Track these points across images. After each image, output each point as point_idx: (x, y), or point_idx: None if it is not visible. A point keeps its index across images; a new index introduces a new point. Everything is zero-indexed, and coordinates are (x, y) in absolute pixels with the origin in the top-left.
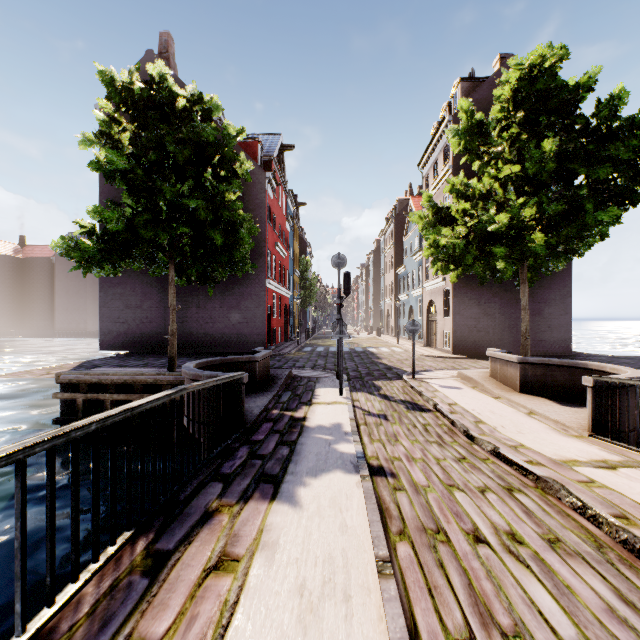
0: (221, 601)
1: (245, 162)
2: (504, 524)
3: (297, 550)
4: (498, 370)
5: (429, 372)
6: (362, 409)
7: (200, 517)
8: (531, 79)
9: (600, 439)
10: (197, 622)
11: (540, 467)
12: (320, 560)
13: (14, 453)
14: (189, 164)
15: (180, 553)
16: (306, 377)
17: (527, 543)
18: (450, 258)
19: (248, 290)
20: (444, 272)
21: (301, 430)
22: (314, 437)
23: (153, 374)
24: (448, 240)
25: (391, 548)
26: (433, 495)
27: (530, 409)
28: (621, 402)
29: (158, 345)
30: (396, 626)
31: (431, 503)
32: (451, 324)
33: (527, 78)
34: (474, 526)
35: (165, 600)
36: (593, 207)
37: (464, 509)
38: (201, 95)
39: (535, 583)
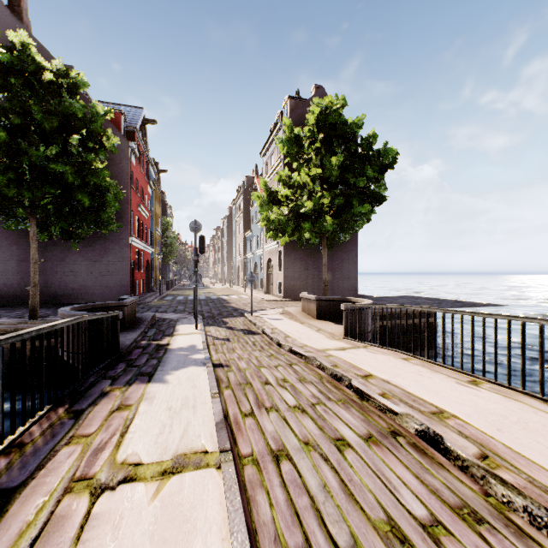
0: (124, 418)
1: (112, 137)
2: (282, 377)
3: (167, 397)
4: (306, 306)
5: (264, 310)
6: (212, 336)
7: (100, 395)
8: (326, 114)
9: (348, 339)
10: (112, 426)
11: (310, 353)
12: (180, 399)
13: (1, 341)
14: (55, 131)
15: (91, 409)
16: (168, 318)
17: (290, 381)
18: (279, 228)
19: (111, 246)
20: (274, 238)
21: (166, 351)
22: (176, 353)
23: (13, 323)
24: (275, 216)
25: (221, 392)
26: (249, 371)
27: (319, 328)
28: (360, 318)
29: (9, 298)
30: (217, 409)
31: (247, 374)
32: (282, 276)
33: (324, 114)
34: (267, 379)
35: (89, 423)
36: (359, 203)
37: (264, 374)
38: (68, 71)
39: (287, 393)
